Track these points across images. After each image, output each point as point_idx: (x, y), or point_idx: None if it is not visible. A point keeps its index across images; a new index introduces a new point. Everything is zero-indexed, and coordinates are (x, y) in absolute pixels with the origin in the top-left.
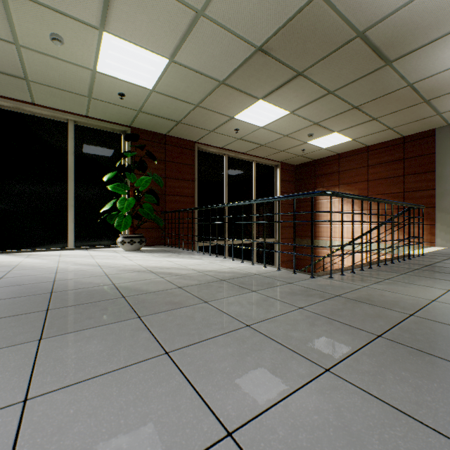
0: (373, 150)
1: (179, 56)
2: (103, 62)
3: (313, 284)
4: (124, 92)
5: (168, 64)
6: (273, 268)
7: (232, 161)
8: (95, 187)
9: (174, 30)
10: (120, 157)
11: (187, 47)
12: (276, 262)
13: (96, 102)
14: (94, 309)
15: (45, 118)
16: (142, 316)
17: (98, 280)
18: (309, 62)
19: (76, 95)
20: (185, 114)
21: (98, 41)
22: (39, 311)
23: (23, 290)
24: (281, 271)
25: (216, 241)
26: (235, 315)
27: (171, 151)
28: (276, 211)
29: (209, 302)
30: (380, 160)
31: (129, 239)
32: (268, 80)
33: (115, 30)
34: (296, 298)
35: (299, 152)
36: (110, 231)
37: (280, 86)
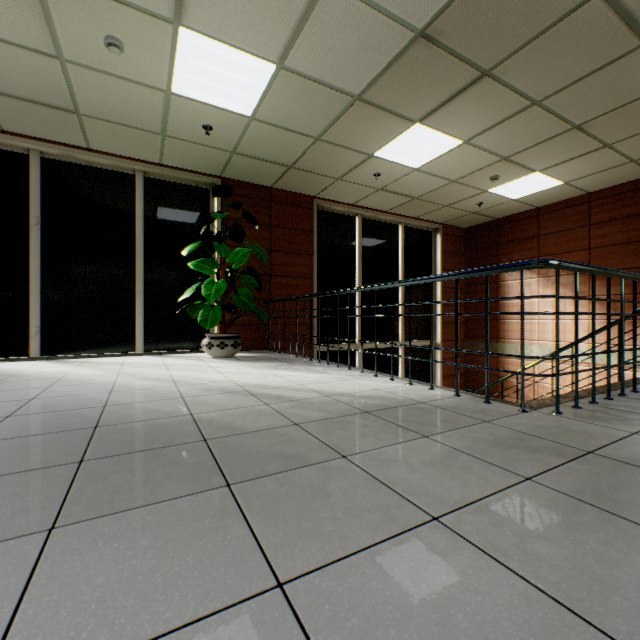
0: (599, 198)
1: (292, 58)
2: (180, 78)
3: (529, 425)
4: (211, 124)
5: (275, 73)
6: (447, 392)
7: (368, 224)
8: (172, 266)
9: (284, 13)
10: (206, 221)
11: (304, 41)
12: (435, 377)
13: (173, 142)
14: (154, 464)
15: (104, 169)
16: (233, 482)
17: (169, 407)
18: (504, 50)
19: (145, 132)
20: (299, 153)
21: (173, 43)
22: (68, 463)
23: (56, 421)
24: (462, 396)
25: (344, 344)
26: (404, 490)
27: (278, 211)
28: (435, 299)
29: (350, 457)
30: (612, 215)
31: (219, 341)
32: (431, 88)
33: (196, 22)
34: (510, 455)
35: (472, 207)
36: (192, 329)
37: (450, 98)
